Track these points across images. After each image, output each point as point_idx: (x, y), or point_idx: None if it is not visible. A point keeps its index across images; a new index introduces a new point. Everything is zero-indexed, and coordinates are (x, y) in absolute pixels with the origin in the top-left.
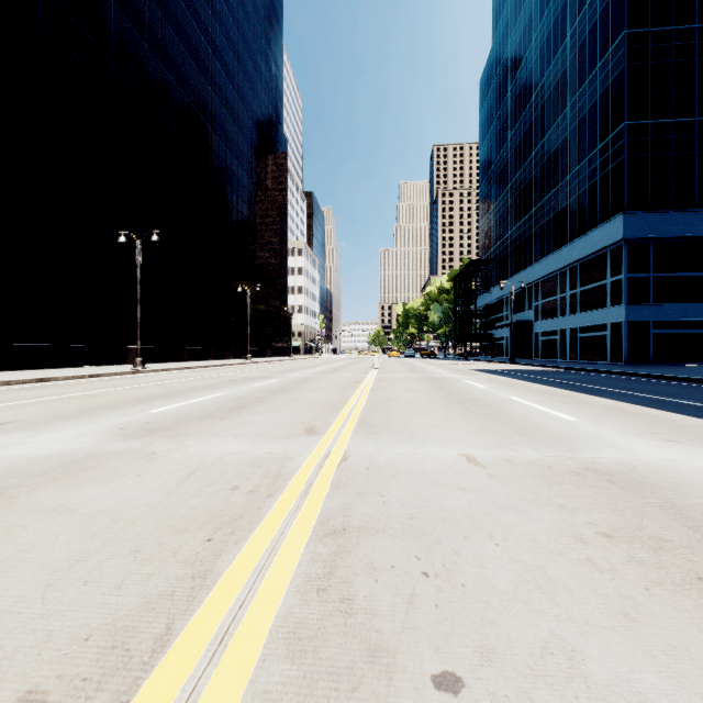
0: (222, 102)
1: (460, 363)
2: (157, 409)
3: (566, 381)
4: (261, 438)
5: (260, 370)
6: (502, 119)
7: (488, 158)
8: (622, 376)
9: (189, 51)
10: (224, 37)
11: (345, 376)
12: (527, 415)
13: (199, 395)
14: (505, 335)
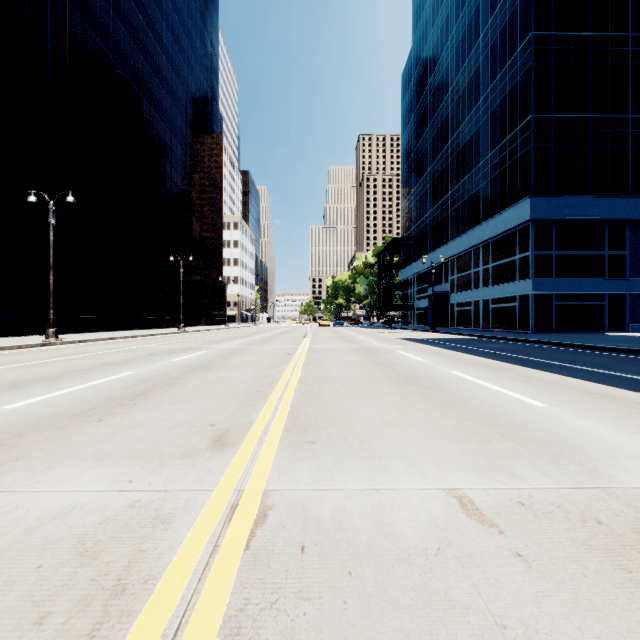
0: (154, 72)
1: (386, 331)
2: (21, 401)
3: (494, 351)
4: (138, 463)
5: (190, 341)
6: (422, 110)
7: (409, 146)
8: (539, 344)
9: (118, 14)
10: (157, 7)
11: (277, 347)
12: (489, 400)
13: (97, 377)
14: (424, 306)
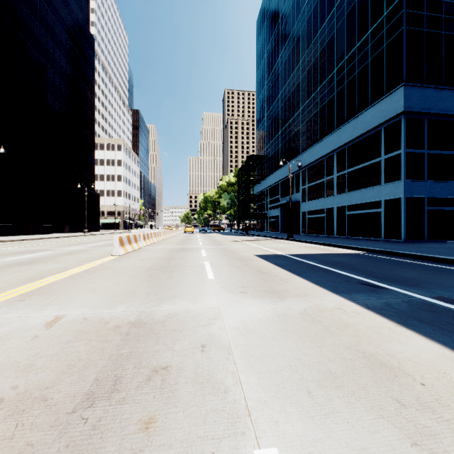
0: None
1: (242, 239)
2: None
3: None
4: None
5: None
6: (274, 43)
7: (262, 78)
8: None
9: None
10: None
11: None
12: None
13: None
14: (276, 214)
